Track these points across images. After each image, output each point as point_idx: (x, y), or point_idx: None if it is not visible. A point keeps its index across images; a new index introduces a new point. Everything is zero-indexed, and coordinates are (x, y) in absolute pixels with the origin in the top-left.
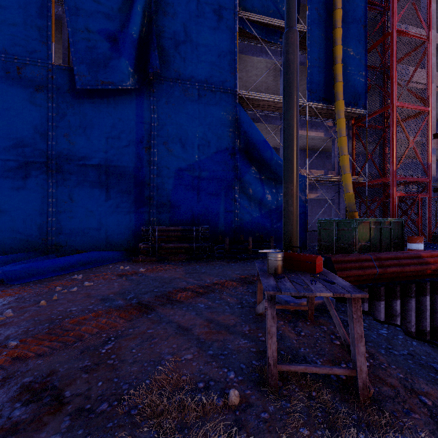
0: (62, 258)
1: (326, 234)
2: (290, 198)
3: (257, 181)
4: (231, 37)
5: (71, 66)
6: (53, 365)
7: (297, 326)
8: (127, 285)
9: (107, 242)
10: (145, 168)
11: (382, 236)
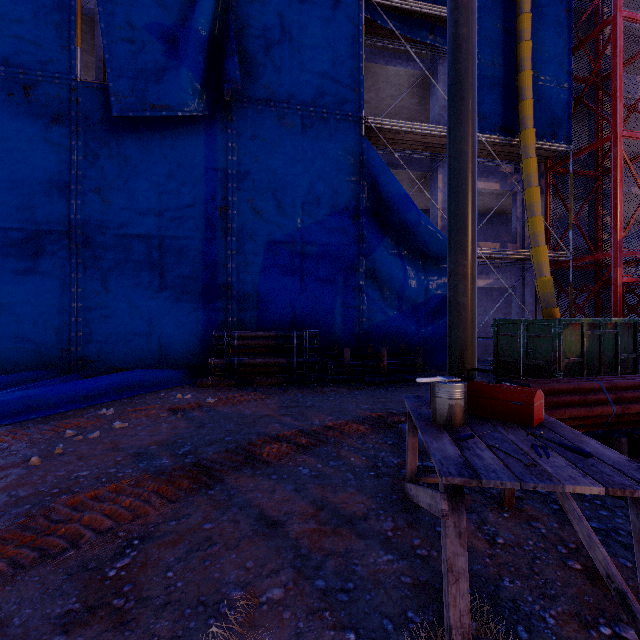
0: (87, 380)
1: (508, 343)
2: (461, 280)
3: (395, 259)
4: (354, 32)
5: (106, 82)
6: (6, 606)
7: (486, 522)
8: (183, 427)
9: (161, 355)
10: (219, 239)
11: (602, 347)
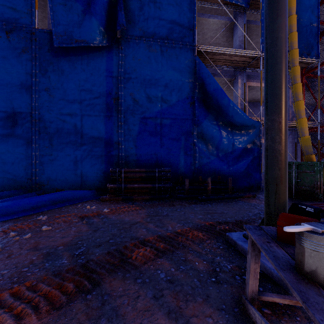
0: (36, 197)
1: None
2: (277, 133)
3: (214, 126)
4: None
5: (51, 29)
6: None
7: None
8: (84, 231)
9: (81, 182)
10: (114, 116)
11: None
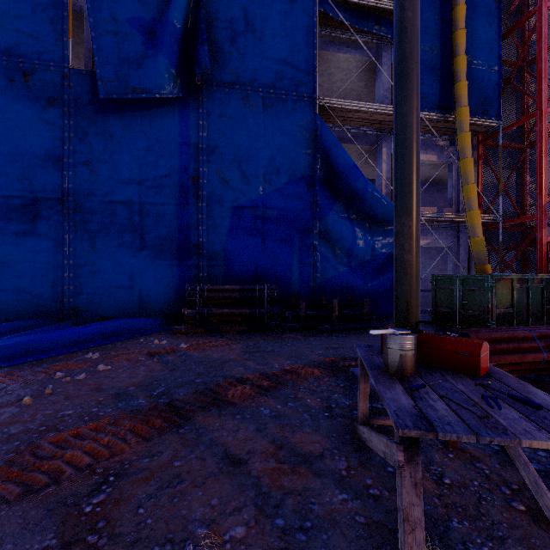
0: (77, 328)
1: (445, 296)
2: (407, 240)
3: (345, 221)
4: (309, 24)
5: (94, 69)
6: None
7: (432, 463)
8: (158, 370)
9: (141, 306)
10: (191, 205)
11: (529, 299)
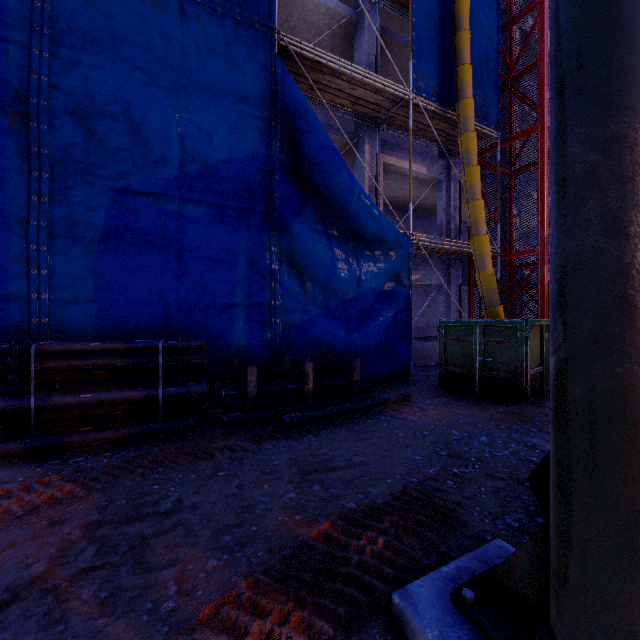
0: None
1: (459, 350)
2: (634, 196)
3: (320, 236)
4: None
5: None
6: None
7: None
8: None
9: None
10: (11, 171)
11: None
